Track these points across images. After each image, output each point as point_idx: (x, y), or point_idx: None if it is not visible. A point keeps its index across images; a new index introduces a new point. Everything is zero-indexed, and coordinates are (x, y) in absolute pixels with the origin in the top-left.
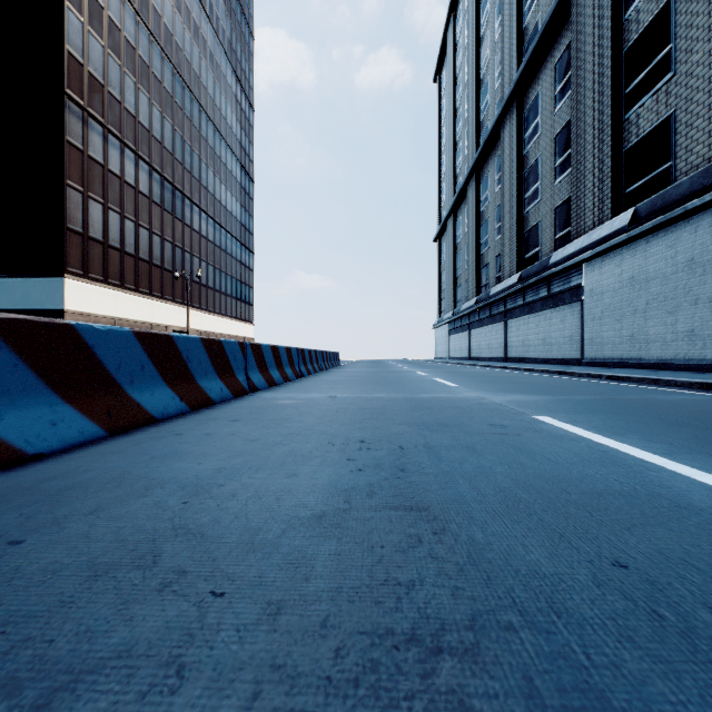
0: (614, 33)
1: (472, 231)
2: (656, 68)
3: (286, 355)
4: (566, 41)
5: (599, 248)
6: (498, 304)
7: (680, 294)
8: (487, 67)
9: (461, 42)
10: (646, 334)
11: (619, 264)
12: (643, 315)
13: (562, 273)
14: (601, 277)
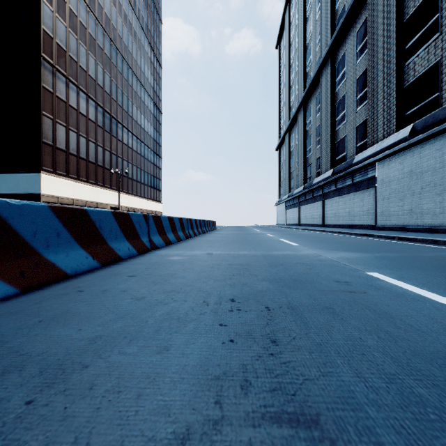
0: (398, 9)
1: (301, 143)
2: (428, 30)
3: (179, 223)
4: (364, 17)
5: (387, 152)
6: (318, 189)
7: (445, 181)
8: (311, 37)
9: (293, 22)
10: (421, 208)
11: (401, 162)
12: (419, 196)
13: (361, 168)
14: (389, 171)
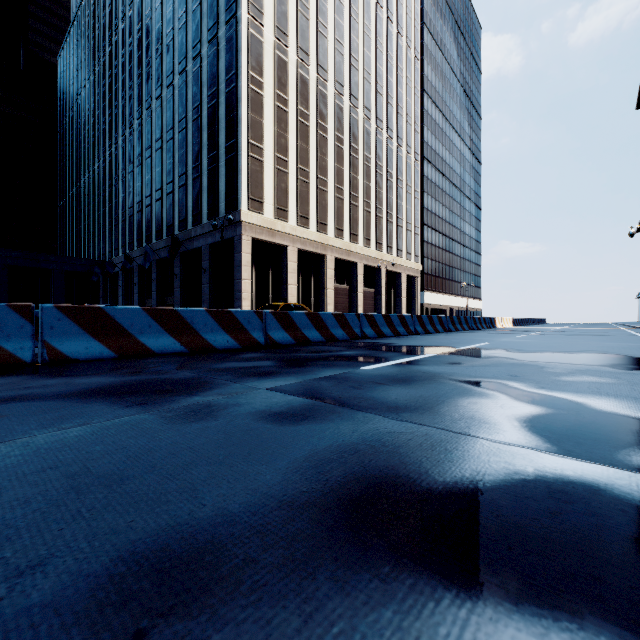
0: None
1: None
2: None
3: (531, 320)
4: None
5: None
6: None
7: None
8: None
9: None
10: None
11: None
12: None
13: None
14: None
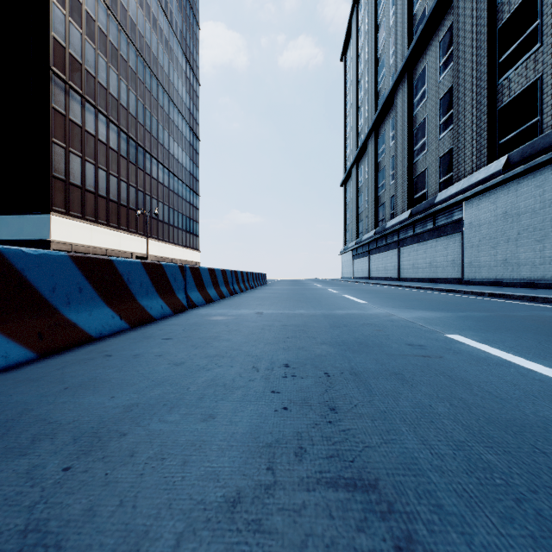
0: (490, 14)
1: (371, 178)
2: (526, 40)
3: (222, 276)
4: (449, 23)
5: (477, 189)
6: (393, 235)
7: (547, 225)
8: (384, 47)
9: (362, 29)
10: (518, 258)
11: (494, 201)
12: (515, 243)
13: (445, 209)
14: (478, 212)
